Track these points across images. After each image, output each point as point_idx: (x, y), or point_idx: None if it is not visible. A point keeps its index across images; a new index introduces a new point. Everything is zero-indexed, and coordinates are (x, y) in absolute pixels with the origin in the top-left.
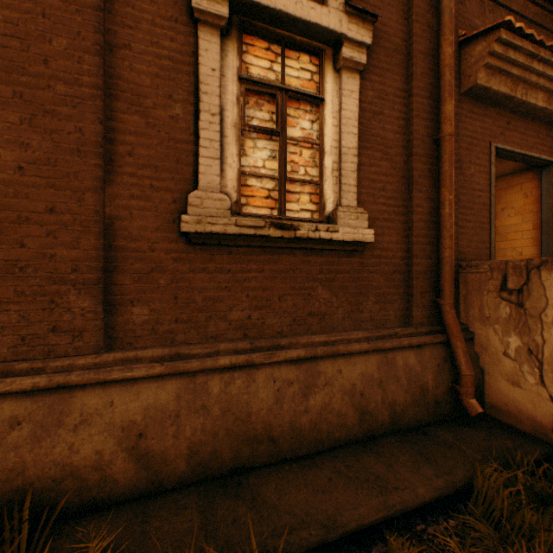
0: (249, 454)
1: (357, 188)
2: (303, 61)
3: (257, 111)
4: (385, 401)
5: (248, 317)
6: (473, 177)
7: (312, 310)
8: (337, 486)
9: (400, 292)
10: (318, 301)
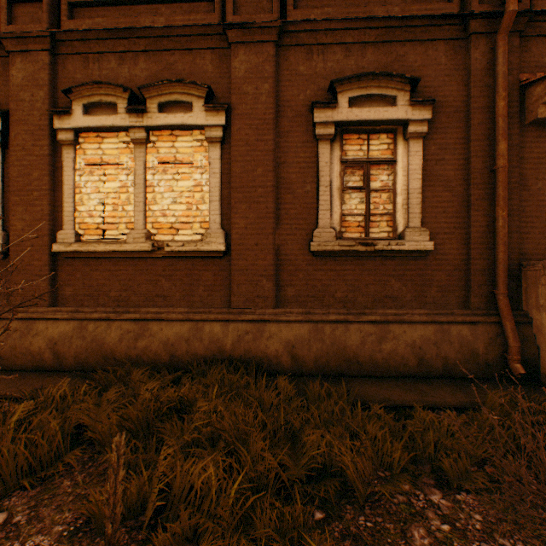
0: (345, 368)
1: (421, 214)
2: (382, 138)
3: (352, 176)
4: (439, 355)
5: (346, 296)
6: (540, 191)
7: (387, 294)
8: (394, 389)
9: (460, 284)
10: (391, 288)
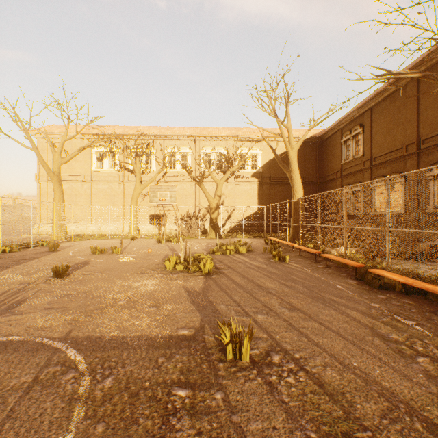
0: None
1: None
2: None
3: None
4: None
5: None
6: None
7: None
8: None
9: None
10: None
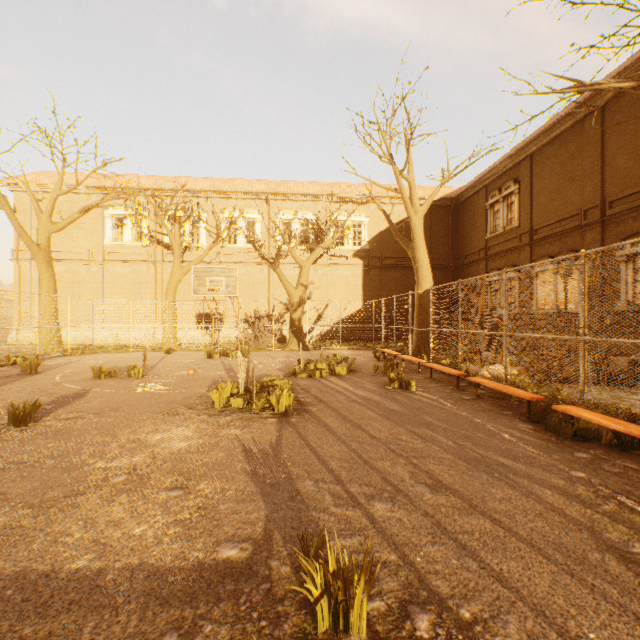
0: None
1: None
2: None
3: None
4: None
5: (633, 331)
6: None
7: None
8: None
9: None
10: None
